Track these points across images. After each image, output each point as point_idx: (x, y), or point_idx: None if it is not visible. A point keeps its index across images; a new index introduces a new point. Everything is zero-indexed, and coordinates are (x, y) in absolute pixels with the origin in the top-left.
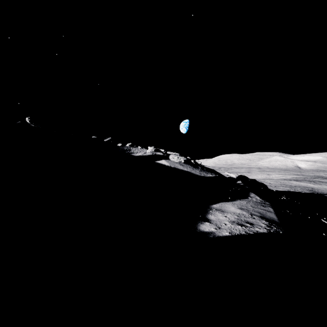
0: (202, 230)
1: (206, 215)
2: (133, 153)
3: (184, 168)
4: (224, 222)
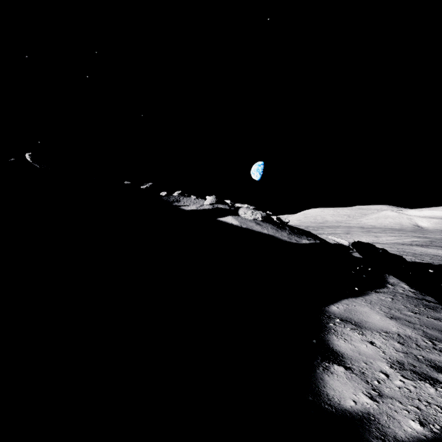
0: (337, 402)
1: (325, 337)
2: (183, 206)
3: (263, 230)
4: (378, 366)
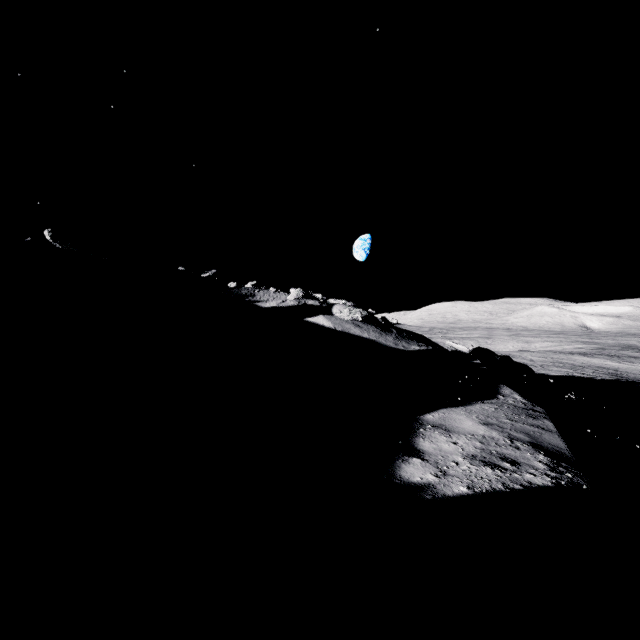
0: (407, 478)
1: (412, 439)
2: (259, 302)
3: (363, 333)
4: (452, 458)
